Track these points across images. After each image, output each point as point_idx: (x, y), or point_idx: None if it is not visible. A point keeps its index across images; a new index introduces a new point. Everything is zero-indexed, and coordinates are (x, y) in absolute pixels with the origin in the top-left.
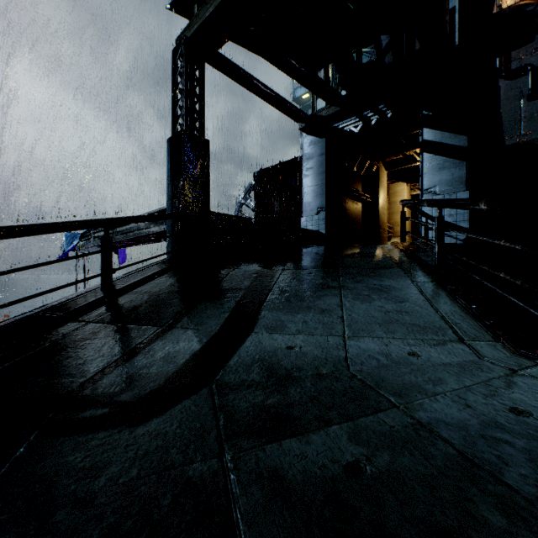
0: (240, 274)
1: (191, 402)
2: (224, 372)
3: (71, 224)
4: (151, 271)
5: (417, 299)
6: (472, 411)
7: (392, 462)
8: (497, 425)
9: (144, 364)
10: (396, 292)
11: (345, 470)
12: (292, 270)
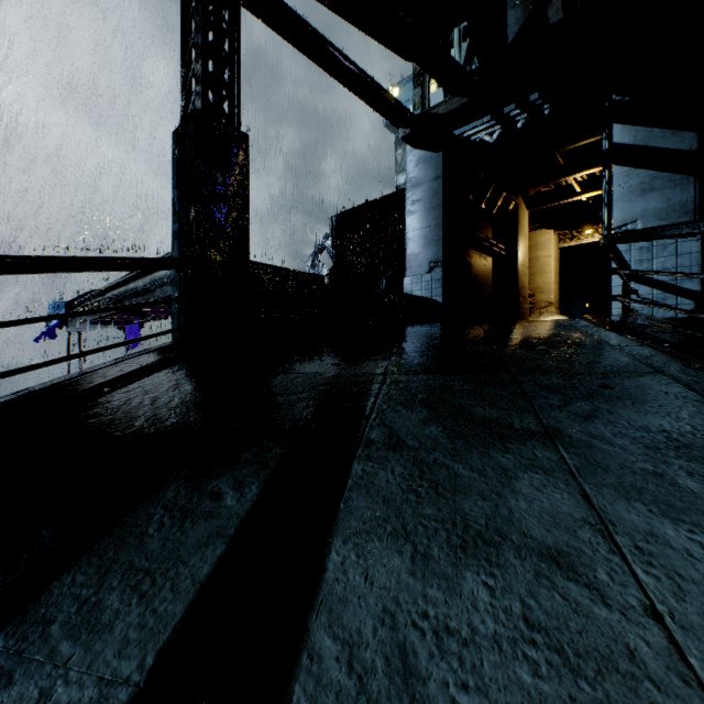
0: (291, 385)
1: None
2: None
3: None
4: (107, 375)
5: None
6: None
7: None
8: None
9: None
10: None
11: None
12: (405, 375)
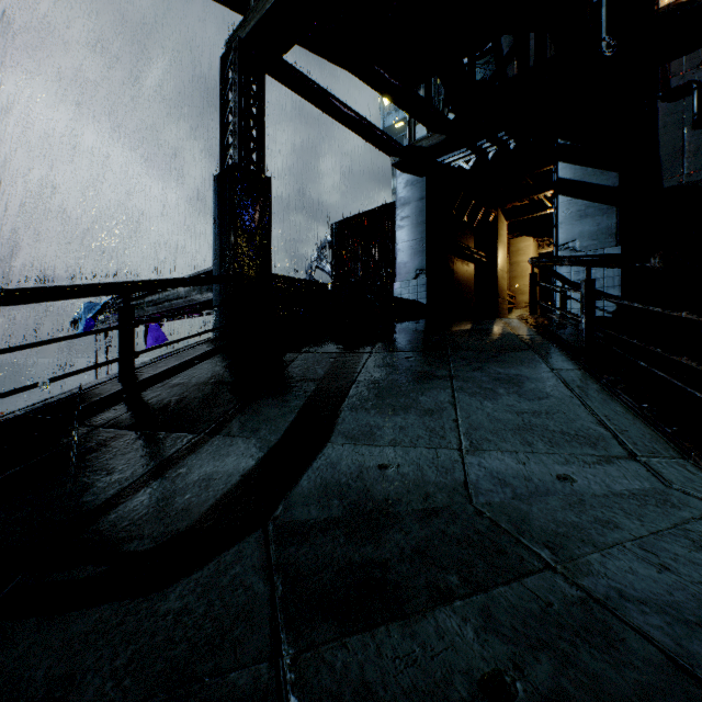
0: (312, 359)
1: (234, 555)
2: (286, 505)
3: (74, 288)
4: (190, 354)
5: (561, 395)
6: (672, 577)
7: (559, 675)
8: None
9: (169, 491)
10: (530, 384)
11: (482, 690)
12: (383, 353)
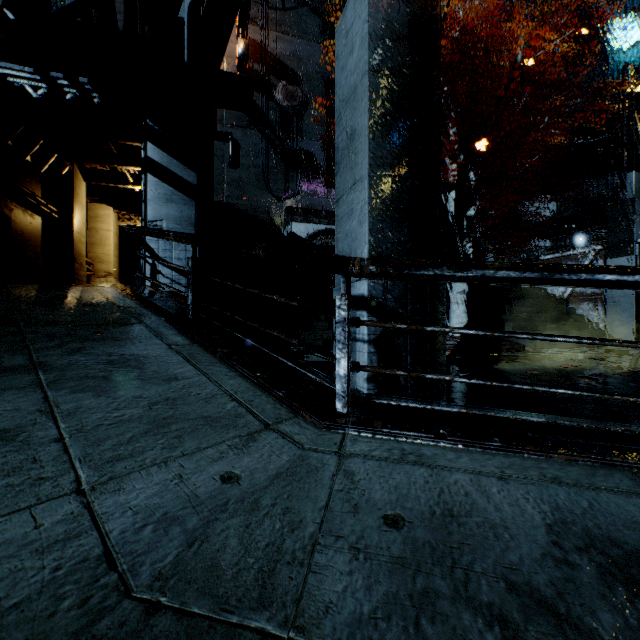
0: None
1: None
2: None
3: None
4: None
5: (188, 373)
6: (367, 557)
7: None
8: (404, 565)
9: None
10: (153, 364)
11: None
12: None
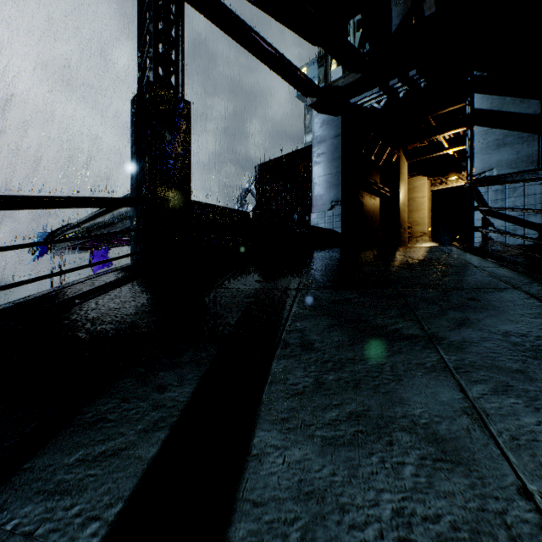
0: (223, 298)
1: None
2: None
3: None
4: (78, 289)
5: None
6: None
7: None
8: None
9: None
10: None
11: None
12: (313, 290)
